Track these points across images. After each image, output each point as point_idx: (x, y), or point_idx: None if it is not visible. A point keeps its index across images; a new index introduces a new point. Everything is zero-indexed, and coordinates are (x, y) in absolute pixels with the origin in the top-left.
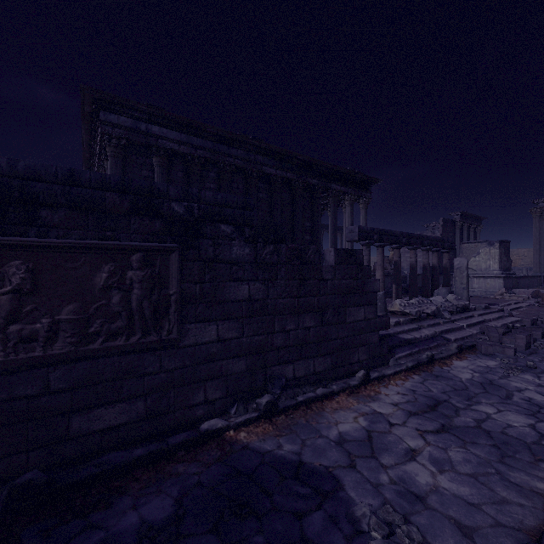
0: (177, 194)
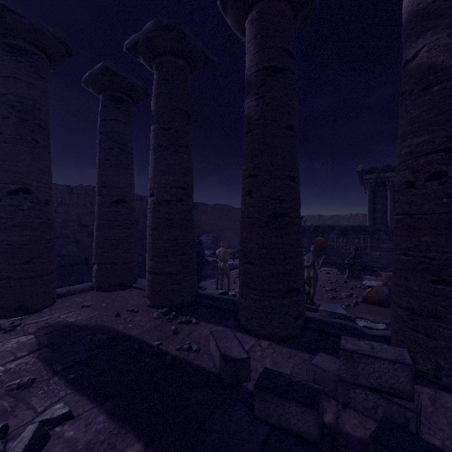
0: (369, 227)
